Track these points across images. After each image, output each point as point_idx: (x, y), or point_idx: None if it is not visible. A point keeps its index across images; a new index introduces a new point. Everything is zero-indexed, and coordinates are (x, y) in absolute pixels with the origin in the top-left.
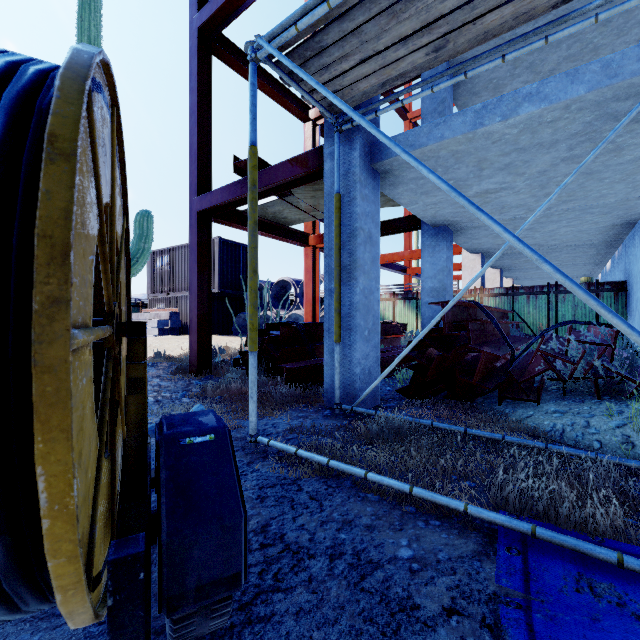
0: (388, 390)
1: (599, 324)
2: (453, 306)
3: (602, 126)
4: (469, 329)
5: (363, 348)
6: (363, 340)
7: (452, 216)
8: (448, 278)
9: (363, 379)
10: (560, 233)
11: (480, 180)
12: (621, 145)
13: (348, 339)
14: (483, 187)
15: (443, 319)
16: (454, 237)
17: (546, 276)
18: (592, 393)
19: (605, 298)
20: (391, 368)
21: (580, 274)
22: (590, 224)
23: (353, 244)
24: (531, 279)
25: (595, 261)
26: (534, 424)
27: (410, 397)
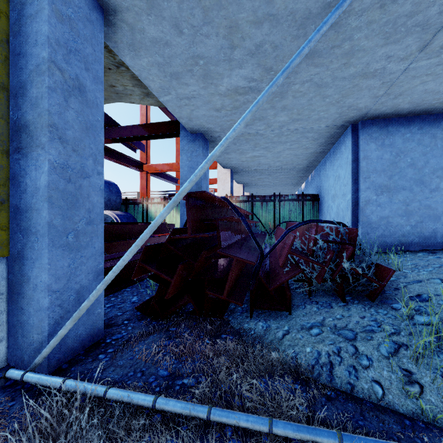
0: (132, 302)
1: (335, 222)
2: (202, 201)
3: (353, 0)
4: (219, 229)
5: (61, 262)
6: (61, 249)
7: (207, 121)
8: (204, 182)
9: (61, 313)
10: (283, 155)
11: (231, 68)
12: (354, 47)
13: (30, 249)
14: (233, 82)
15: (187, 216)
16: (210, 149)
17: (268, 192)
18: (333, 292)
19: (307, 205)
20: (91, 301)
21: (286, 192)
22: (303, 149)
23: (38, 87)
24: (260, 194)
25: (297, 182)
26: (295, 353)
27: (152, 315)
